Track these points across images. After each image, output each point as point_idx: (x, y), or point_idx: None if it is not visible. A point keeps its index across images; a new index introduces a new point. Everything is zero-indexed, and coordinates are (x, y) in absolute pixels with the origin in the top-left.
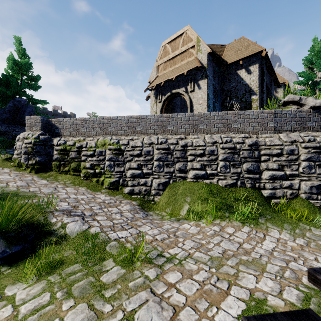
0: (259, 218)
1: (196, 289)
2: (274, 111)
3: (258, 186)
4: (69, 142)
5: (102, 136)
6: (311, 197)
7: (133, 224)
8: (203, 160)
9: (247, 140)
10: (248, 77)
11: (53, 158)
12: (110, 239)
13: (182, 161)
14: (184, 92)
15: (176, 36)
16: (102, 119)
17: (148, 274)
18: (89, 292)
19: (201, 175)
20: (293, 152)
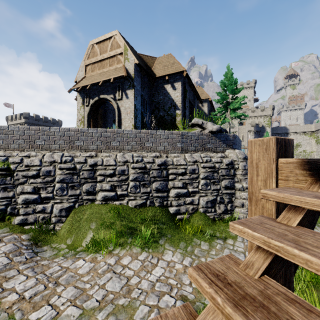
0: (160, 239)
1: None
2: (182, 132)
3: (166, 204)
4: None
5: None
6: (207, 211)
7: None
8: (113, 181)
9: (157, 159)
10: (173, 92)
11: None
12: None
13: (90, 182)
14: (112, 99)
15: (104, 38)
16: None
17: None
18: None
19: (111, 197)
20: (194, 171)
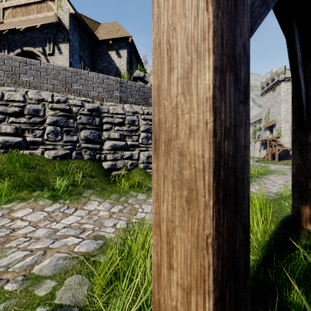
0: (85, 191)
1: None
2: (120, 79)
3: (99, 157)
4: None
5: None
6: (148, 167)
7: None
8: (20, 122)
9: (87, 104)
10: (118, 60)
11: None
12: None
13: None
14: (41, 53)
15: None
16: None
17: None
18: None
19: (15, 143)
20: (134, 122)
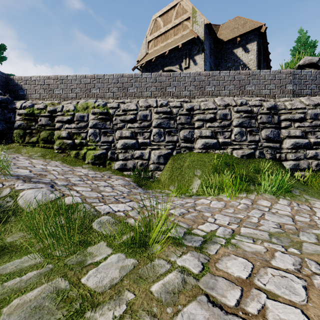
0: (291, 190)
1: (302, 288)
2: (293, 71)
3: (279, 157)
4: (39, 105)
5: (84, 99)
6: None
7: (132, 198)
8: (214, 126)
9: (265, 102)
10: (245, 56)
11: (15, 125)
12: (98, 212)
13: (187, 128)
14: (178, 69)
15: (168, 8)
16: (83, 77)
17: (184, 264)
18: (50, 318)
19: (212, 144)
20: (317, 116)
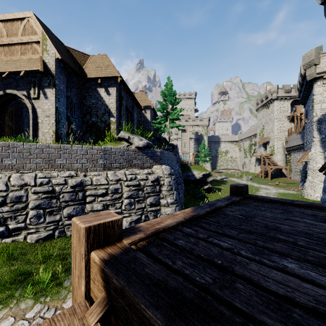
0: (66, 279)
1: None
2: (104, 148)
3: None
4: None
5: None
6: None
7: None
8: (2, 212)
9: (71, 180)
10: (107, 98)
11: None
12: None
13: None
14: (25, 97)
15: (13, 17)
16: None
17: None
18: None
19: None
20: (117, 190)
